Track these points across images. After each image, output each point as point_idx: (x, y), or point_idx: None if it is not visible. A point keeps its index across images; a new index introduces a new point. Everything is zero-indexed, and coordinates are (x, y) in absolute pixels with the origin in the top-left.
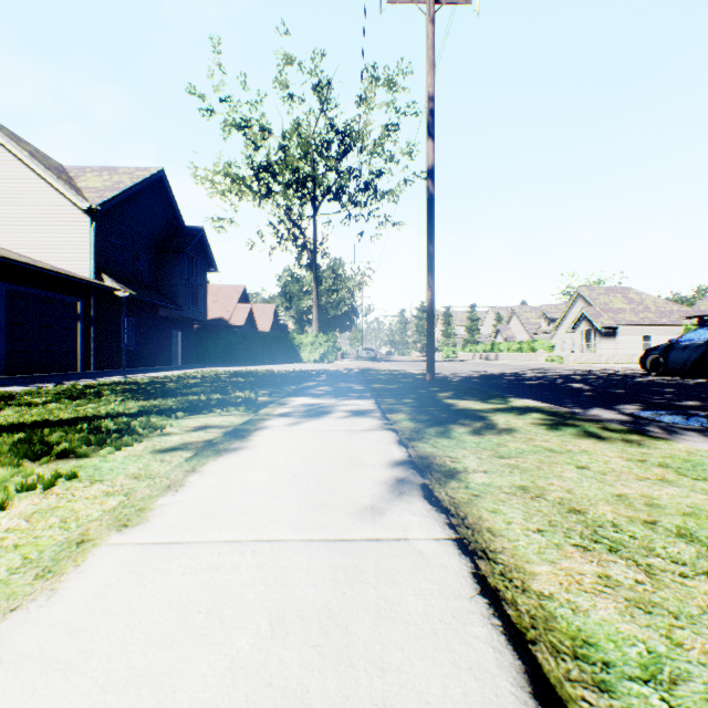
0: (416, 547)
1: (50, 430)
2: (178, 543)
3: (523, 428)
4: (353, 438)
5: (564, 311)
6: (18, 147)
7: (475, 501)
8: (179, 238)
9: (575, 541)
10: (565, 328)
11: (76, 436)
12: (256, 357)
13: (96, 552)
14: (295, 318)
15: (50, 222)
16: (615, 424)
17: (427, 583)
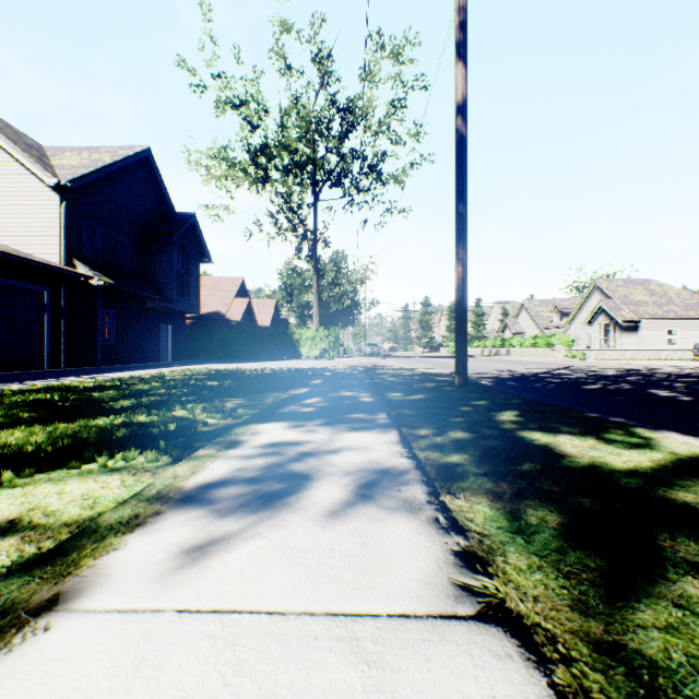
0: None
1: None
2: None
3: None
4: None
5: (579, 304)
6: None
7: None
8: (168, 224)
9: None
10: (580, 322)
11: None
12: (252, 353)
13: None
14: (297, 312)
15: (15, 202)
16: None
17: None
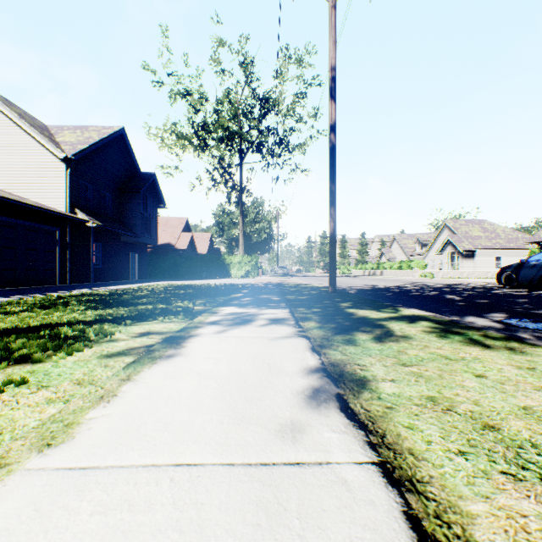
0: (339, 474)
1: (16, 337)
2: (96, 469)
3: (417, 336)
4: (272, 345)
5: (434, 238)
6: (9, 110)
7: (390, 415)
8: (136, 181)
9: (502, 467)
10: (435, 251)
11: (36, 342)
12: (195, 274)
13: (8, 481)
14: (226, 243)
15: (35, 169)
16: (494, 331)
17: (357, 529)
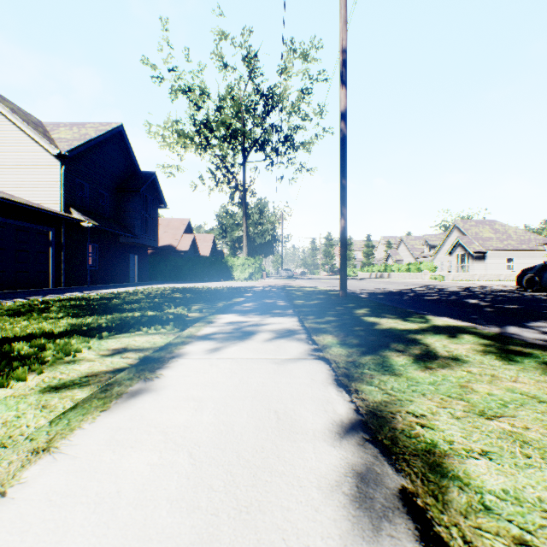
0: None
1: None
2: None
3: (471, 358)
4: (280, 374)
5: (443, 239)
6: (1, 104)
7: None
8: (135, 180)
9: None
10: (443, 252)
11: None
12: (197, 276)
13: None
14: (230, 245)
15: (27, 166)
16: None
17: None
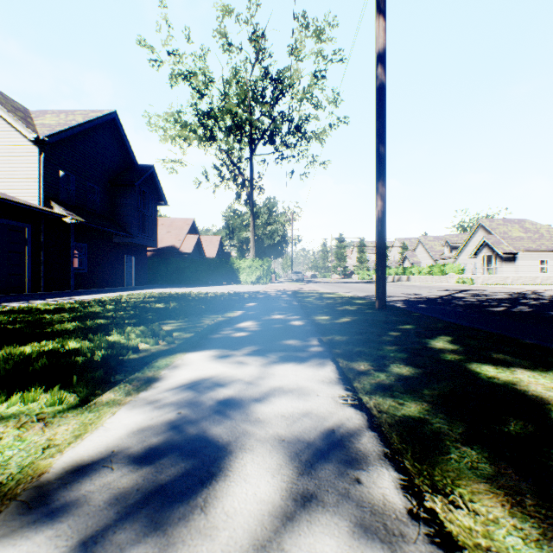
0: None
1: None
2: None
3: None
4: None
5: (466, 239)
6: None
7: None
8: (131, 173)
9: None
10: (467, 254)
11: None
12: (201, 279)
13: None
14: (237, 247)
15: (2, 154)
16: None
17: None
